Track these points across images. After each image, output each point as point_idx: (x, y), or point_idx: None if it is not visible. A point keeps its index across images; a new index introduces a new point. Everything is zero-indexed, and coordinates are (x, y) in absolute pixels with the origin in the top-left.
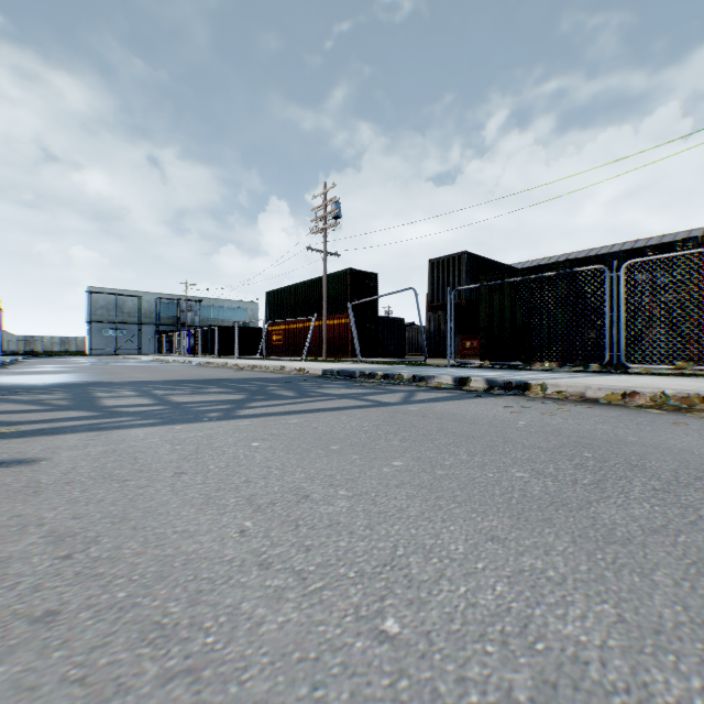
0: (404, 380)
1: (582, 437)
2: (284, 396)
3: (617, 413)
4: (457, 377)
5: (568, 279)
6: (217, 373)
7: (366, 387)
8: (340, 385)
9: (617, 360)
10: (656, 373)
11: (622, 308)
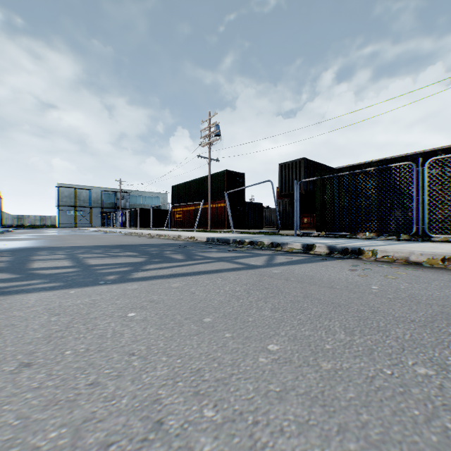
0: (265, 245)
1: (442, 305)
2: (174, 259)
3: (448, 276)
4: (304, 244)
5: (379, 174)
6: (134, 240)
7: (237, 251)
8: (218, 249)
9: (416, 231)
10: (449, 241)
11: (426, 193)
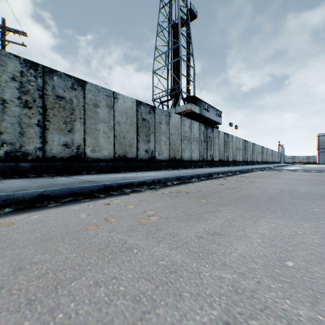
0: None
1: None
2: None
3: None
4: None
5: None
6: None
7: None
8: None
9: None
10: None
11: None
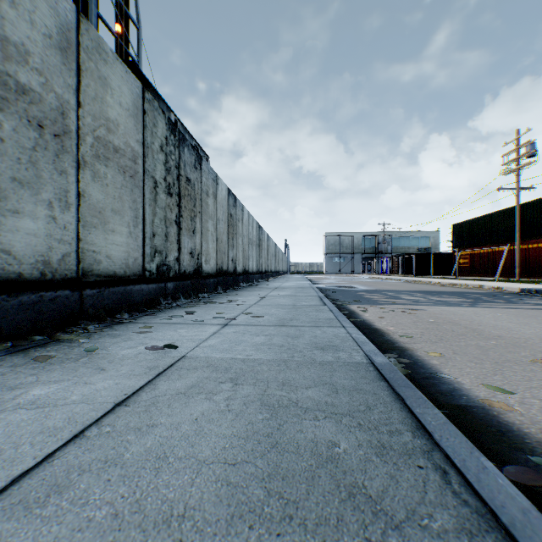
0: None
1: None
2: (496, 302)
3: None
4: None
5: None
6: (431, 288)
7: None
8: (537, 299)
9: None
10: None
11: None
